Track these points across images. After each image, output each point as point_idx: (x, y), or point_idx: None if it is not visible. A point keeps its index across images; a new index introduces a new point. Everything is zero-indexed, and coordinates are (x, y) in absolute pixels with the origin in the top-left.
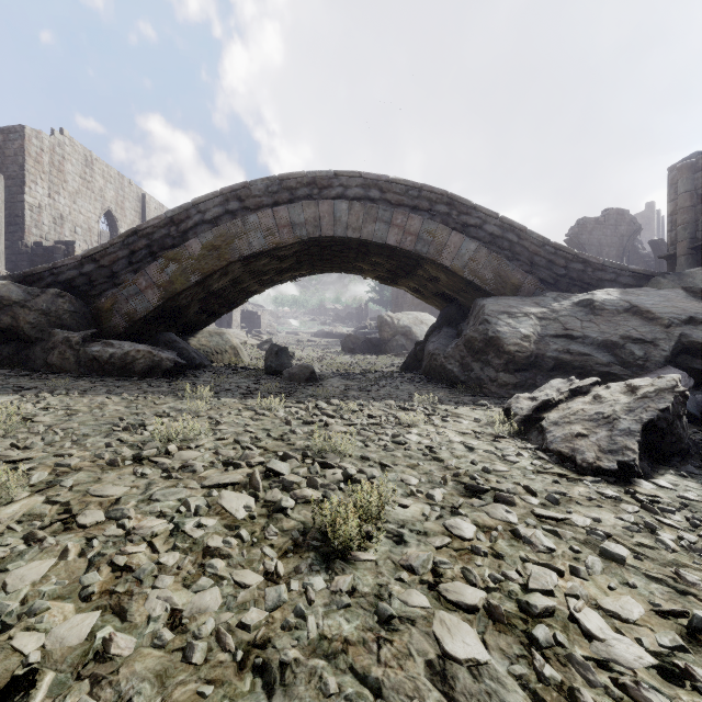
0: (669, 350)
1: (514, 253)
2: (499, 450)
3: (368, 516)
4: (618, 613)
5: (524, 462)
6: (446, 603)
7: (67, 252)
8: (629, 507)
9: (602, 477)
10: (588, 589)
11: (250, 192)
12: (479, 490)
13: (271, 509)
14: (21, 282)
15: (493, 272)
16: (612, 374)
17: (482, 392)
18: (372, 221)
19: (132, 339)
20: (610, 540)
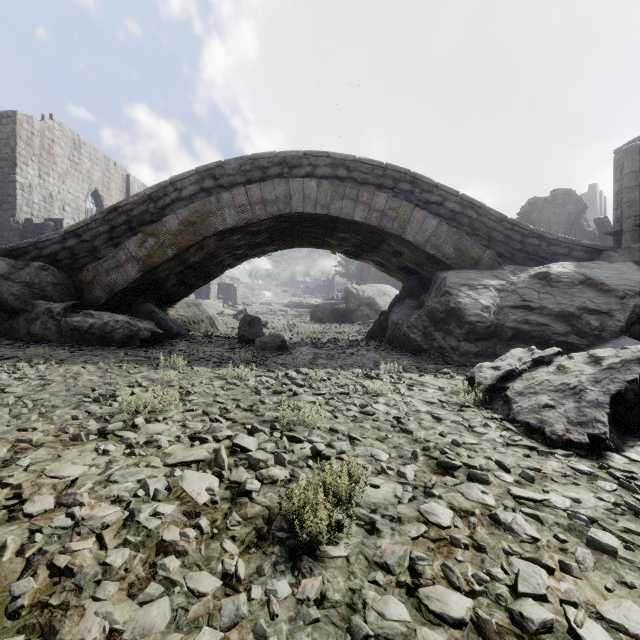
0: (624, 320)
1: (474, 229)
2: (466, 420)
3: (337, 498)
4: (624, 626)
5: (493, 433)
6: (428, 614)
7: (56, 229)
8: (606, 484)
9: (573, 450)
10: (583, 591)
11: (224, 171)
12: (452, 467)
13: (235, 491)
14: (7, 256)
15: (453, 247)
16: (569, 343)
17: (444, 360)
18: (339, 198)
19: (113, 310)
20: (594, 525)
